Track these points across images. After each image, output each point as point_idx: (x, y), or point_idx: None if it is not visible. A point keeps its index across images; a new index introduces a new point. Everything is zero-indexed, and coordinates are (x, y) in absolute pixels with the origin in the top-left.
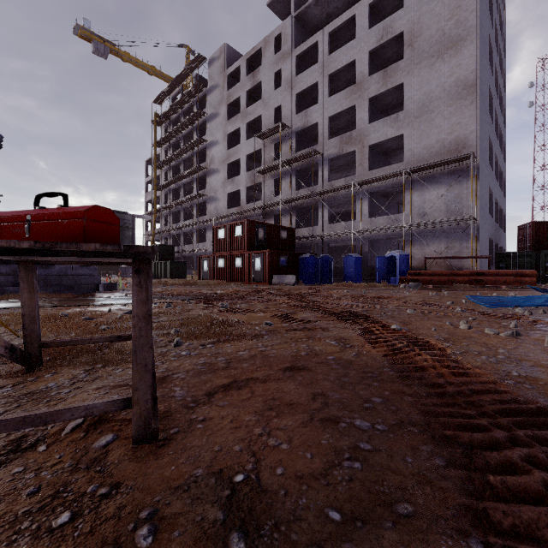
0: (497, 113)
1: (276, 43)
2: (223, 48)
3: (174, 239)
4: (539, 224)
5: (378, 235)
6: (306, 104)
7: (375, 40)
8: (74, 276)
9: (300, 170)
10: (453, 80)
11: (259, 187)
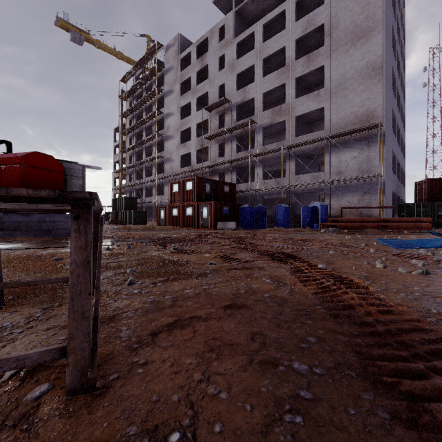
0: (398, 91)
1: (220, 33)
2: (177, 37)
3: (137, 192)
4: (432, 181)
5: (303, 189)
6: (245, 82)
7: (300, 31)
8: (51, 223)
9: (240, 137)
10: (364, 63)
11: (207, 151)
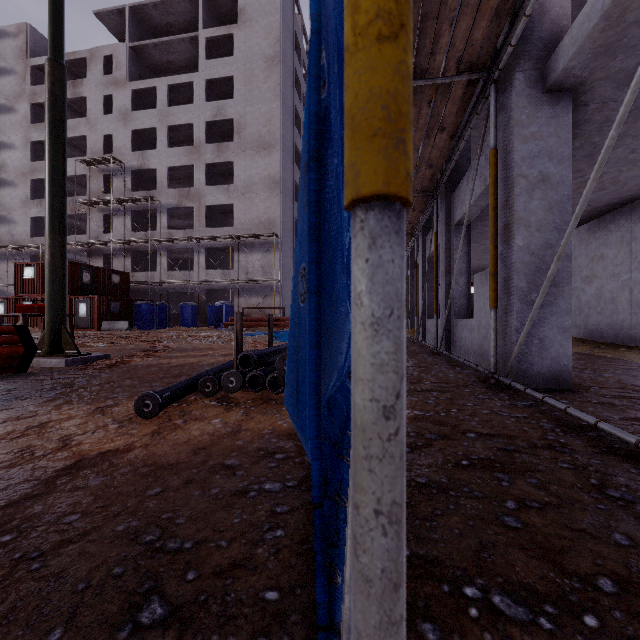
0: None
1: (107, 60)
2: (23, 27)
3: None
4: None
5: (214, 286)
6: (145, 141)
7: (211, 115)
8: None
9: (137, 211)
10: (267, 173)
11: (82, 217)
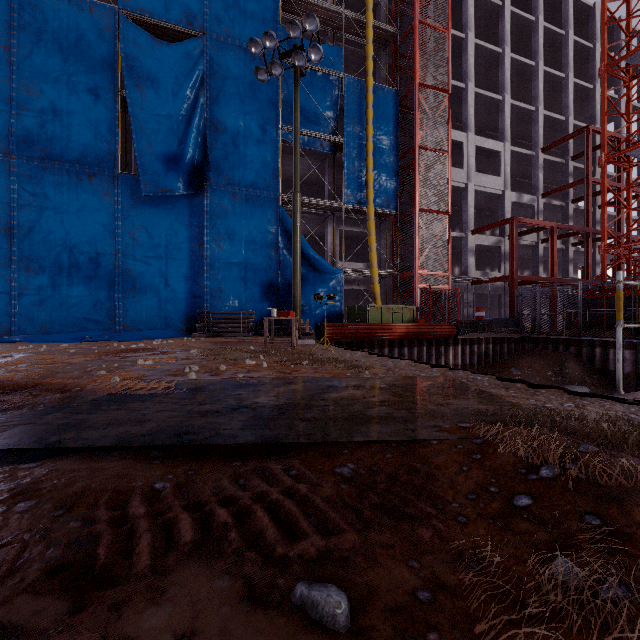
0: None
1: None
2: None
3: None
4: None
5: None
6: None
7: None
8: None
9: None
10: None
11: None
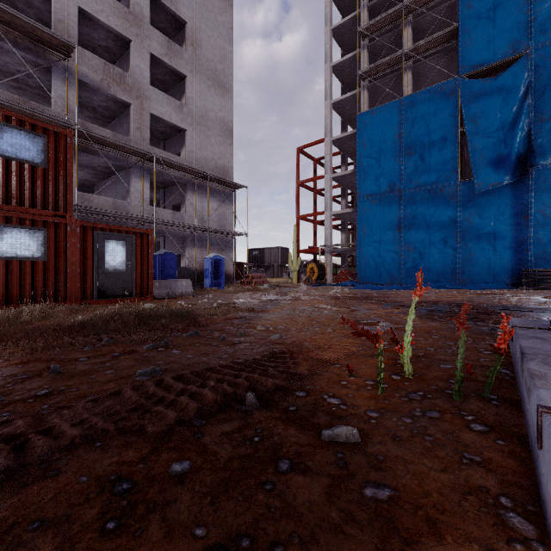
0: None
1: None
2: None
3: None
4: None
5: (163, 231)
6: None
7: None
8: None
9: None
10: (222, 115)
11: None
